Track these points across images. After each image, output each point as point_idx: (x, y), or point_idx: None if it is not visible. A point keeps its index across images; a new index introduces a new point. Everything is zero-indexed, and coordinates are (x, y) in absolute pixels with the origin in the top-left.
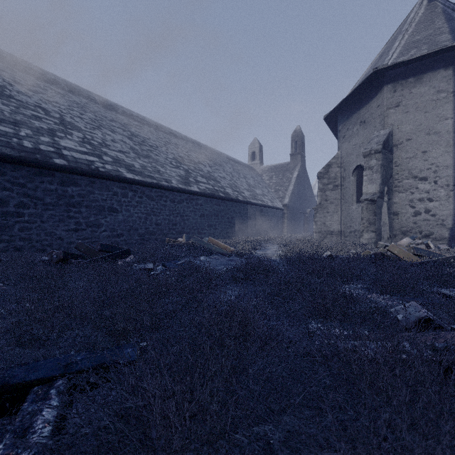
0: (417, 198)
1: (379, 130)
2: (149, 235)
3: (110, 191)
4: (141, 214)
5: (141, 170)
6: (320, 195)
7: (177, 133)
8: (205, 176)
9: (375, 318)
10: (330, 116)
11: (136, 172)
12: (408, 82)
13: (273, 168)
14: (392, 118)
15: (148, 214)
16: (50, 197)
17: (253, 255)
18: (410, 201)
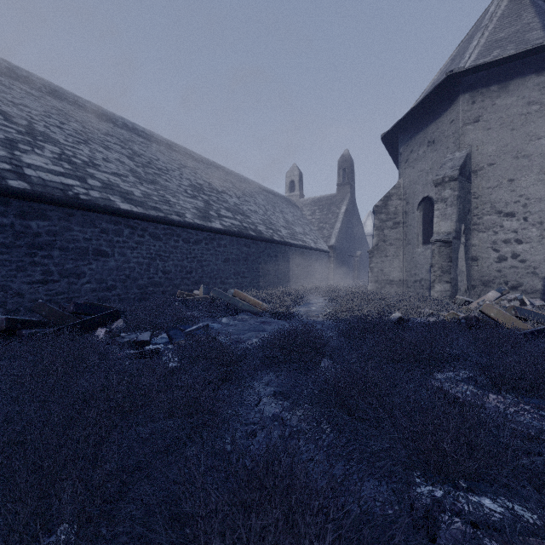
0: (502, 239)
1: (453, 152)
2: (154, 287)
3: (97, 227)
4: (142, 258)
5: (142, 200)
6: (376, 235)
7: (196, 154)
8: (230, 209)
9: (538, 474)
10: (389, 135)
11: (136, 202)
12: (490, 91)
13: (316, 201)
14: (469, 136)
15: (152, 258)
16: (3, 236)
17: (294, 315)
18: (493, 243)
